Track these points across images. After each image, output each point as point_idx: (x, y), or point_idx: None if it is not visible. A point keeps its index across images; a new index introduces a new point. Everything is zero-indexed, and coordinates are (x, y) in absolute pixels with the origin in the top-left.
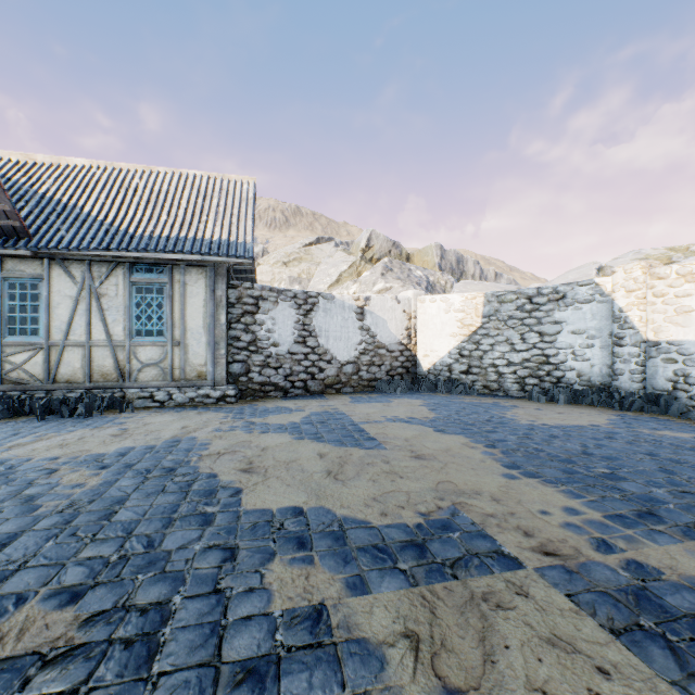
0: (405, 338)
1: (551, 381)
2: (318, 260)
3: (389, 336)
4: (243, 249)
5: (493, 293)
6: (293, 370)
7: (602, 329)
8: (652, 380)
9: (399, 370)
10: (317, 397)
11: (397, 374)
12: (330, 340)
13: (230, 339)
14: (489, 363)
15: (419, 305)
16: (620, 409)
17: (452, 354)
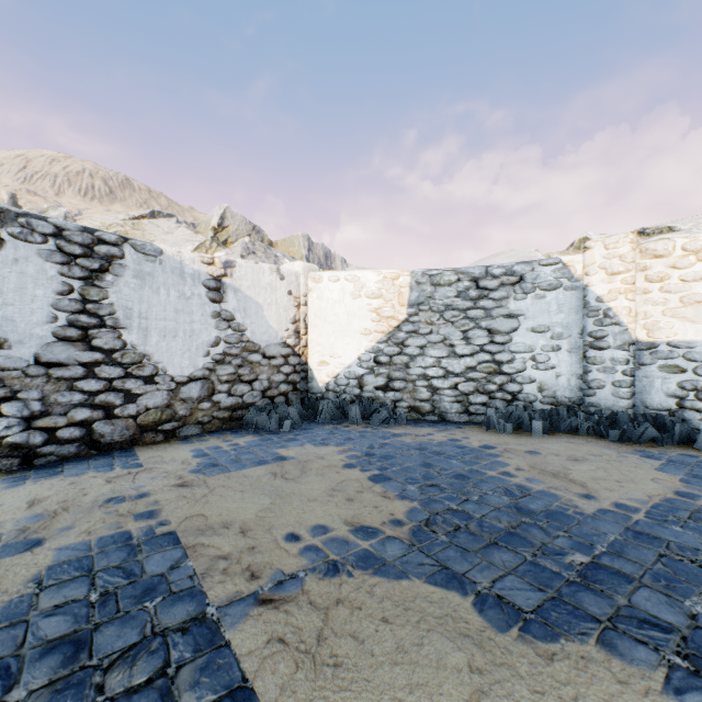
0: (292, 335)
1: (504, 398)
2: (152, 237)
3: (266, 331)
4: None
5: (424, 271)
6: (53, 403)
7: (570, 326)
8: (644, 395)
9: (282, 388)
10: (115, 462)
11: (280, 393)
12: (152, 336)
13: None
14: (418, 373)
15: (313, 286)
16: (619, 440)
17: (363, 361)
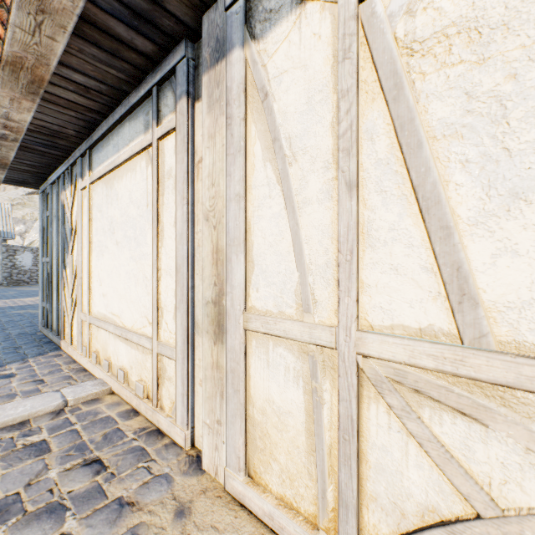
0: None
1: None
2: None
3: None
4: (11, 235)
5: None
6: (32, 275)
7: None
8: None
9: None
10: None
11: None
12: None
13: (4, 264)
14: None
15: None
16: None
17: None
